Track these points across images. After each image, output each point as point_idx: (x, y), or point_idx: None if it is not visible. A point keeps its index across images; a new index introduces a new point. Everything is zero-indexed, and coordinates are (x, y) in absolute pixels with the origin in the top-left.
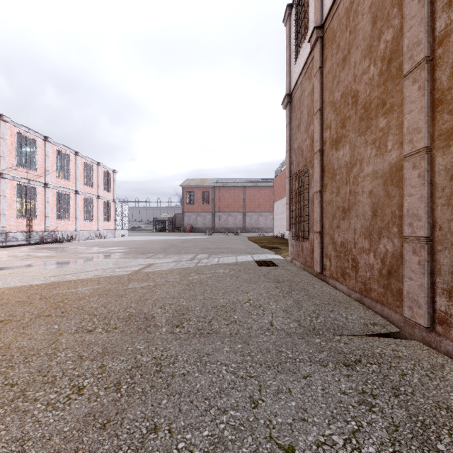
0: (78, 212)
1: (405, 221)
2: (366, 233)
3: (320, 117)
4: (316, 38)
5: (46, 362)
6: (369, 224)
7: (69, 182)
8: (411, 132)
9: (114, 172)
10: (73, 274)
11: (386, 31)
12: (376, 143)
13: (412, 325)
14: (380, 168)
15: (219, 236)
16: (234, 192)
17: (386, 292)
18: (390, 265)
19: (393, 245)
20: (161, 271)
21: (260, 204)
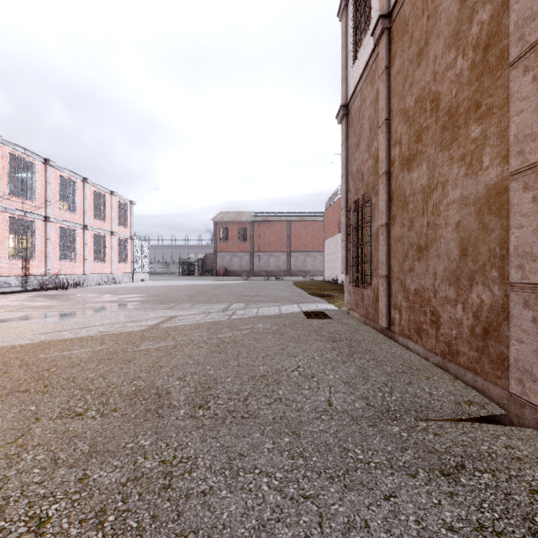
0: (87, 252)
1: (512, 263)
2: (451, 278)
3: (386, 131)
4: (381, 30)
5: (2, 470)
6: (455, 267)
7: (76, 215)
8: (521, 139)
9: (131, 203)
10: (71, 331)
11: (480, 9)
12: (467, 159)
13: (520, 403)
14: (472, 191)
15: (258, 281)
16: (277, 227)
17: (480, 357)
18: (487, 322)
19: (491, 294)
20: (184, 326)
21: (307, 243)
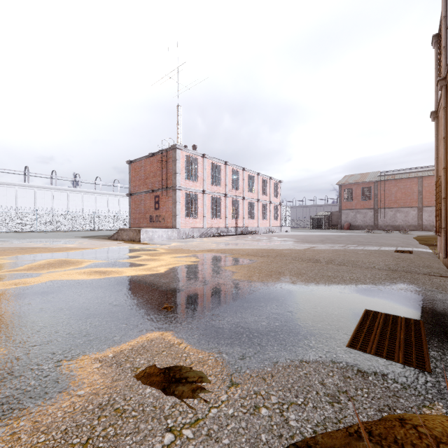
0: (259, 214)
1: None
2: None
3: (444, 144)
4: (440, 86)
5: (290, 261)
6: None
7: (254, 194)
8: None
9: (280, 182)
10: (276, 247)
11: None
12: None
13: None
14: None
15: (378, 234)
16: (405, 184)
17: None
18: None
19: None
20: (321, 249)
21: None
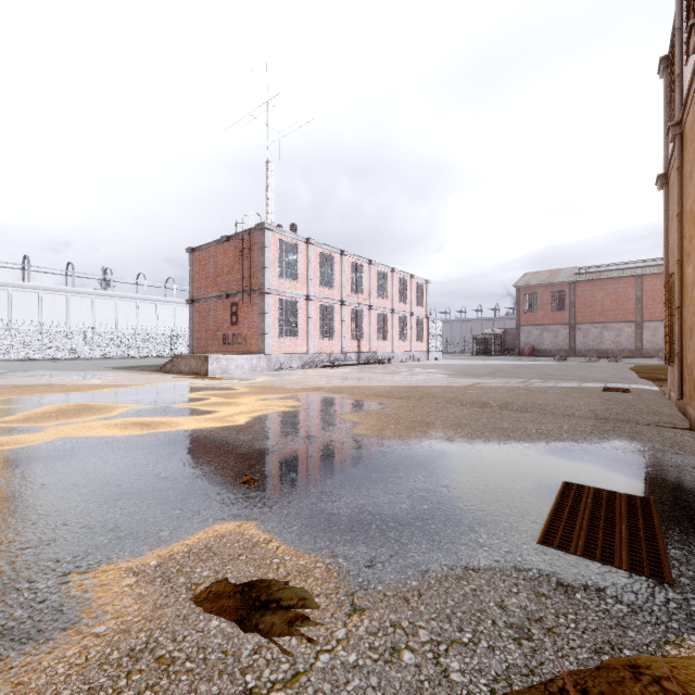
0: (394, 332)
1: None
2: None
3: (678, 224)
4: (672, 136)
5: (443, 405)
6: None
7: (387, 301)
8: None
9: (426, 282)
10: (421, 384)
11: None
12: None
13: None
14: None
15: (577, 363)
16: (616, 287)
17: None
18: None
19: None
20: (490, 387)
21: None
